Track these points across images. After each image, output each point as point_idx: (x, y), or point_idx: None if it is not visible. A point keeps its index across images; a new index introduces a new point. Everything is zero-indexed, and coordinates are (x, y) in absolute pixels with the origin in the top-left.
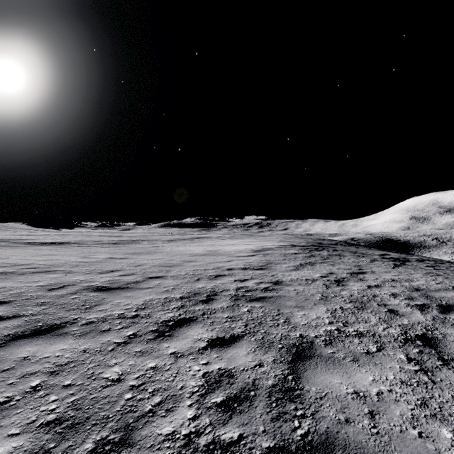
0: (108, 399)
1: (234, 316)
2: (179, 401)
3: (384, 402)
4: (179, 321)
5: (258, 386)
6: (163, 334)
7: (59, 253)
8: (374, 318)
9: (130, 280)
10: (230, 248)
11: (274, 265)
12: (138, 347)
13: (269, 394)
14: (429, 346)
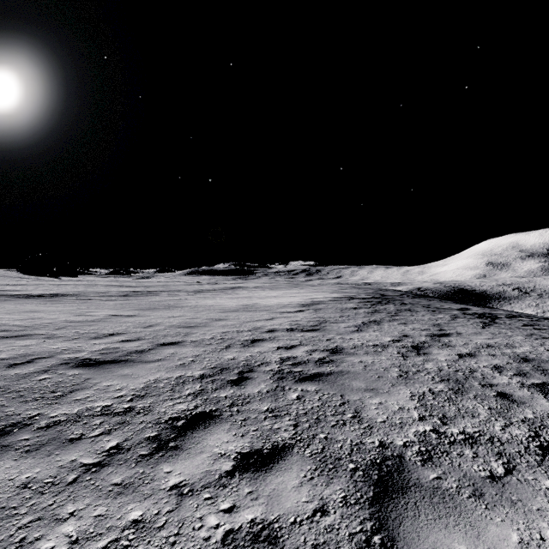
0: None
1: (277, 408)
2: None
3: None
4: (193, 419)
5: None
6: (165, 445)
7: (46, 309)
8: (482, 409)
9: (133, 348)
10: (271, 301)
11: (329, 325)
12: (119, 475)
13: None
14: None
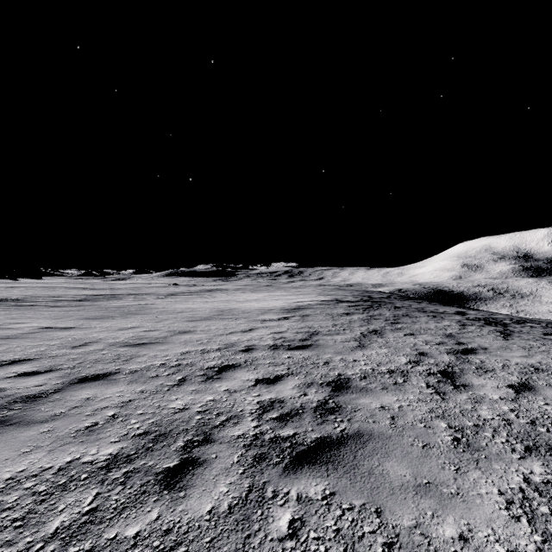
0: None
1: None
2: None
3: None
4: None
5: None
6: None
7: None
8: None
9: (26, 391)
10: (251, 306)
11: (322, 338)
12: None
13: None
14: None
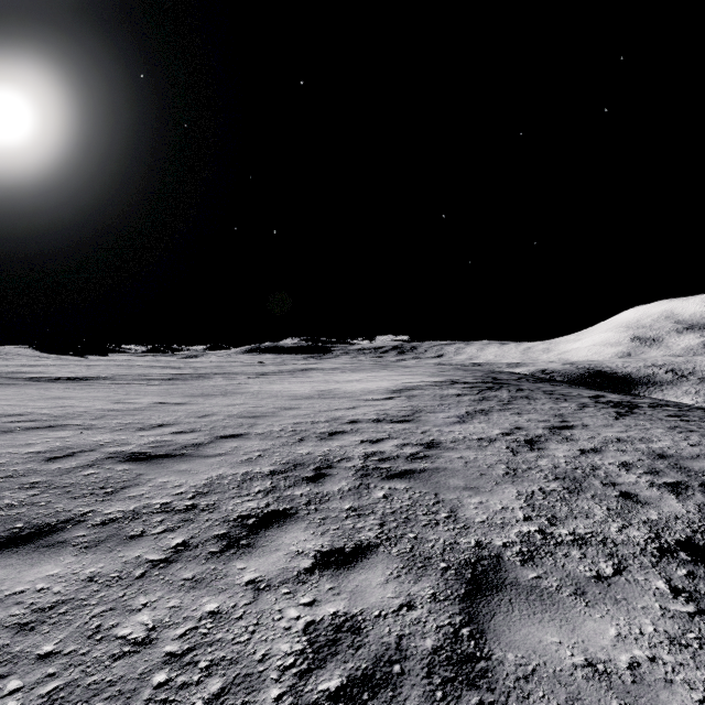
0: (121, 685)
1: (361, 507)
2: (258, 688)
3: (645, 686)
4: (265, 517)
5: (407, 651)
6: (236, 543)
7: (77, 395)
8: (599, 509)
9: (189, 441)
10: (353, 387)
11: (424, 415)
12: (189, 571)
13: (429, 671)
14: (704, 563)
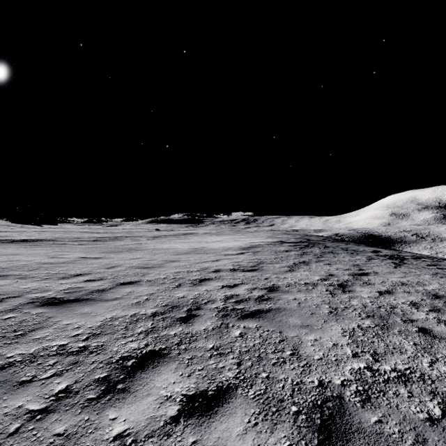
0: None
1: (222, 346)
2: None
3: None
4: (143, 358)
5: None
6: (113, 387)
7: (25, 252)
8: (408, 345)
9: (95, 288)
10: (217, 245)
11: (266, 265)
12: (63, 423)
13: None
14: None
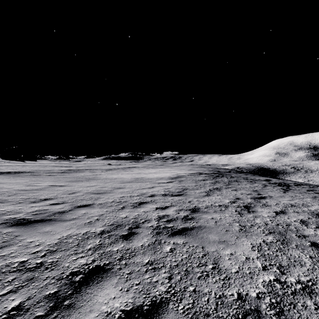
0: None
1: (156, 261)
2: None
3: None
4: (89, 274)
5: None
6: (61, 303)
7: (8, 181)
8: (305, 258)
9: (58, 210)
10: (152, 176)
11: (189, 191)
12: None
13: None
14: None
